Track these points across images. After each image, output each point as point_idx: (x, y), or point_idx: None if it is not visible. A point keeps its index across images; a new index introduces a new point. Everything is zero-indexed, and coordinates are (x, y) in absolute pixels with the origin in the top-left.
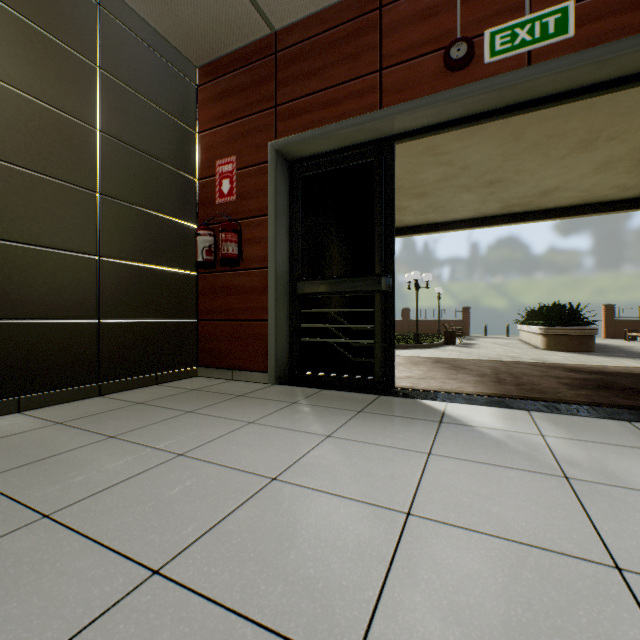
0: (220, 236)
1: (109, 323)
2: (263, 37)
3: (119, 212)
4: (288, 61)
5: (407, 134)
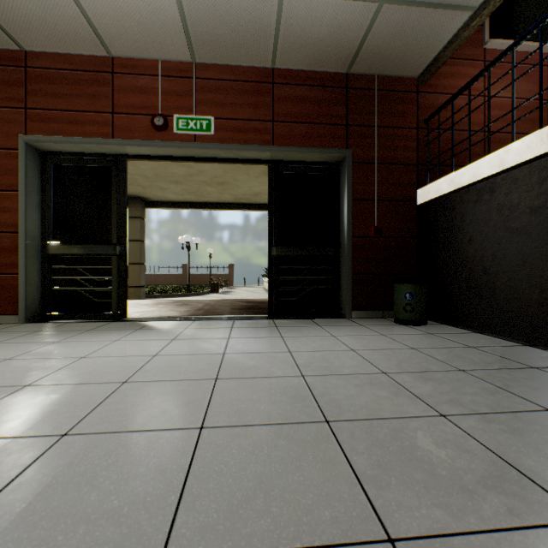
0: None
1: None
2: (13, 49)
3: None
4: (38, 78)
5: (134, 156)
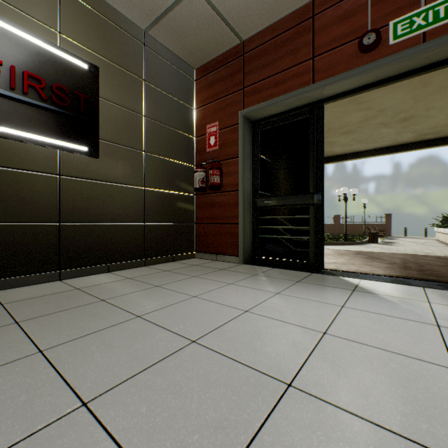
0: (209, 172)
1: (149, 225)
2: (235, 45)
3: (154, 161)
4: (251, 59)
5: (332, 97)
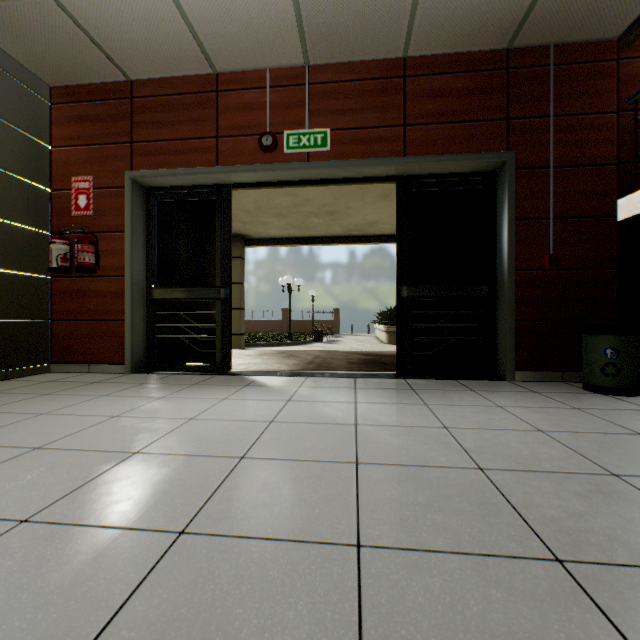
0: (77, 246)
1: None
2: (120, 81)
3: None
4: (143, 108)
5: (240, 185)
